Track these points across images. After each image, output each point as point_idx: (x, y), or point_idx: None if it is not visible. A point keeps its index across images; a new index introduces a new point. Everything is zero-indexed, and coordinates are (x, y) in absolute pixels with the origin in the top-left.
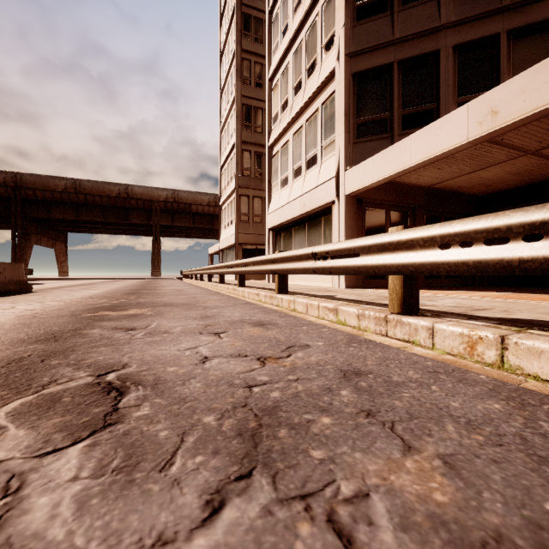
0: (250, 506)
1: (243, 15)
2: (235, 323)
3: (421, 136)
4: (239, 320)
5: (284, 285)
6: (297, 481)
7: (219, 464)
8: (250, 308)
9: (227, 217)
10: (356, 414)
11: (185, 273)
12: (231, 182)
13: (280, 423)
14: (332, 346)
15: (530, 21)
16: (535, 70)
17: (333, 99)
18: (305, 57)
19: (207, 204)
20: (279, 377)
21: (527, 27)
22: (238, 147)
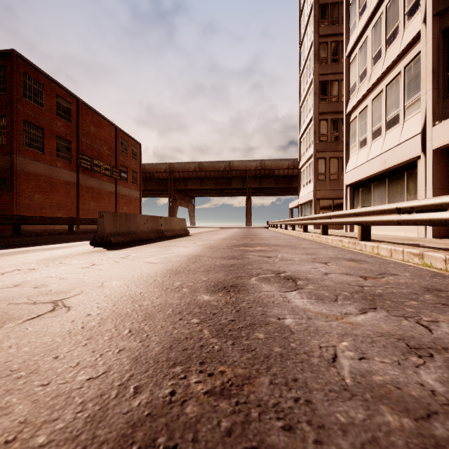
0: (378, 314)
1: (320, 7)
2: (333, 259)
3: None
4: (335, 257)
5: (366, 234)
6: (399, 313)
7: (358, 304)
8: (338, 250)
9: (306, 177)
10: (434, 303)
11: (271, 223)
12: (309, 148)
13: (385, 299)
14: (417, 276)
15: None
16: None
17: (418, 60)
18: (385, 28)
19: (286, 168)
20: (378, 285)
21: None
22: (315, 119)
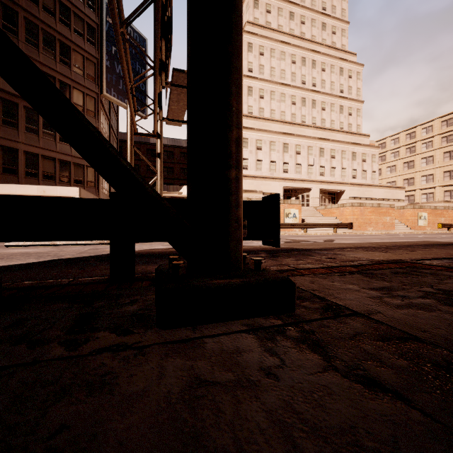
0: None
1: None
2: None
3: (21, 187)
4: None
5: None
6: None
7: None
8: None
9: None
10: None
11: None
12: None
13: None
14: None
15: (48, 155)
16: (53, 187)
17: None
18: None
19: None
20: None
21: (47, 156)
22: None
